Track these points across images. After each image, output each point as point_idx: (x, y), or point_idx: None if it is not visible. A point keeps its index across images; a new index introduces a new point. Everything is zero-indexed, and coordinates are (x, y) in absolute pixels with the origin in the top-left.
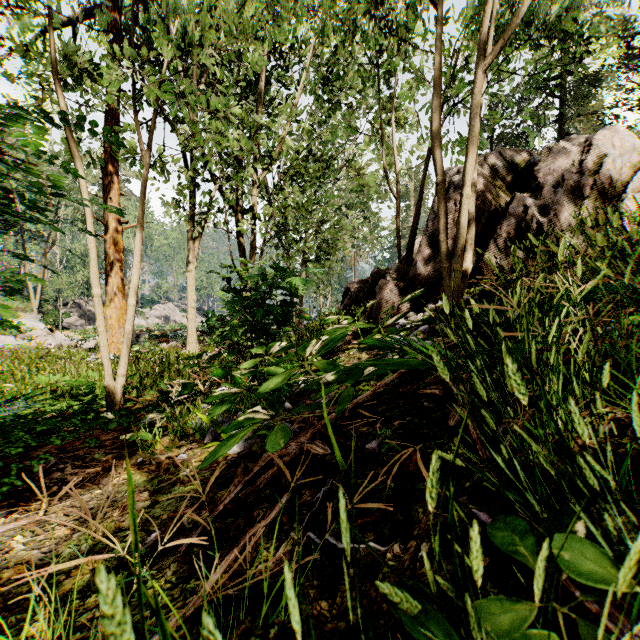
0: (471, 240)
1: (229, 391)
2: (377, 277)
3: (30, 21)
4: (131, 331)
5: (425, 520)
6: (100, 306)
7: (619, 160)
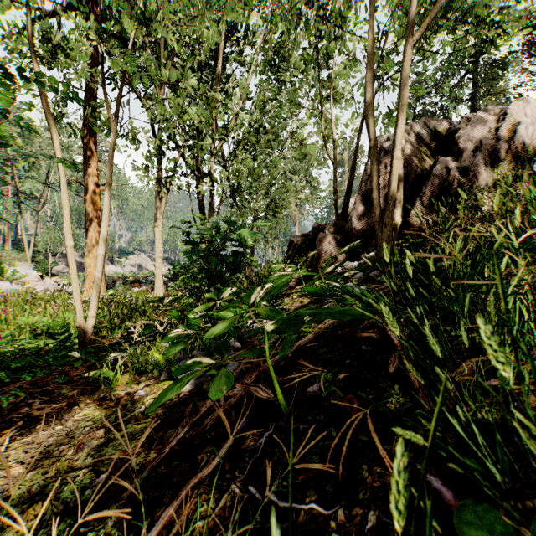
0: (400, 198)
1: (183, 333)
2: (317, 231)
3: (7, 1)
4: (100, 278)
5: (370, 480)
6: (72, 256)
7: (530, 127)
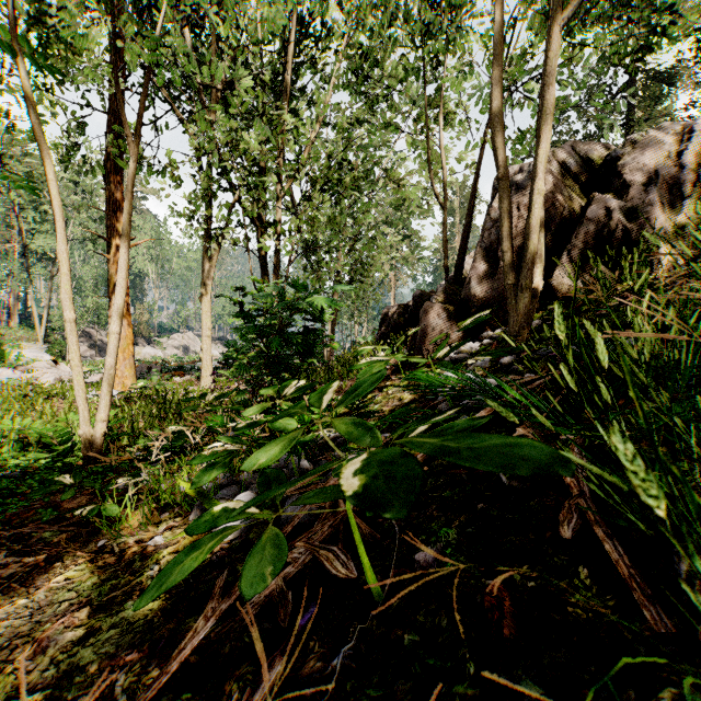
0: (542, 250)
1: (225, 448)
2: (420, 301)
3: None
4: (113, 365)
5: None
6: (73, 334)
7: None
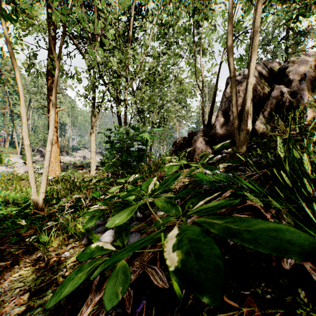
0: (251, 111)
1: (99, 208)
2: (191, 135)
3: None
4: (48, 166)
5: None
6: (29, 151)
7: None
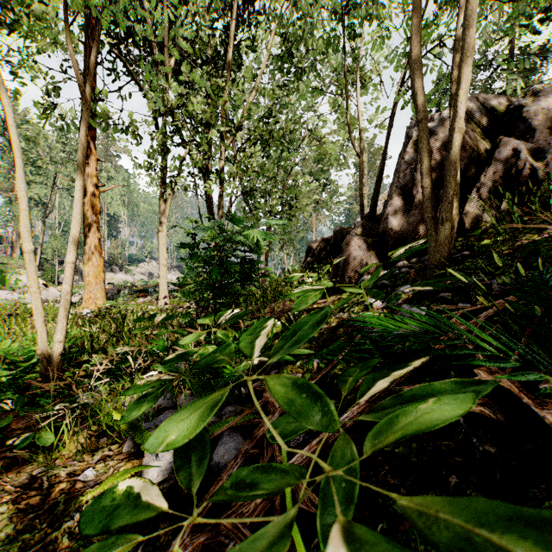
0: (457, 187)
1: (159, 377)
2: (339, 235)
3: None
4: (69, 292)
5: None
6: (32, 263)
7: None
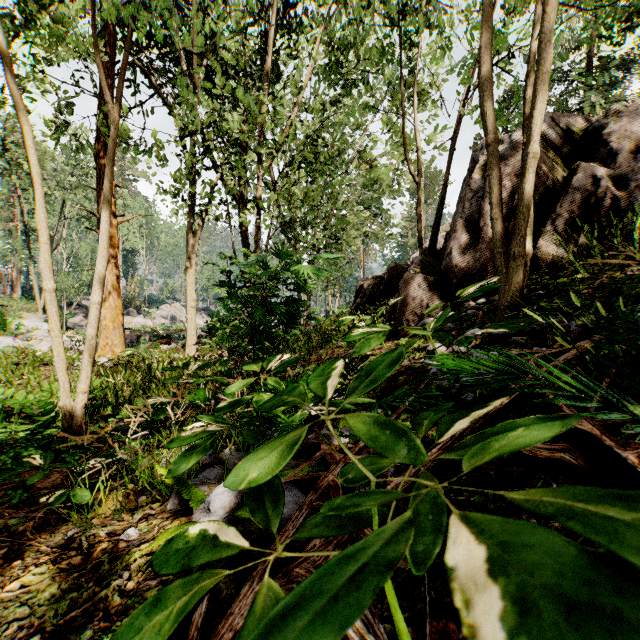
0: (530, 218)
1: (206, 429)
2: (394, 273)
3: None
4: (94, 336)
5: None
6: (53, 304)
7: None
